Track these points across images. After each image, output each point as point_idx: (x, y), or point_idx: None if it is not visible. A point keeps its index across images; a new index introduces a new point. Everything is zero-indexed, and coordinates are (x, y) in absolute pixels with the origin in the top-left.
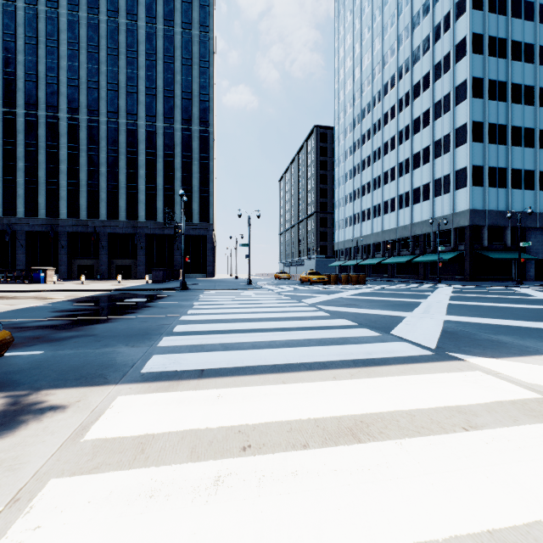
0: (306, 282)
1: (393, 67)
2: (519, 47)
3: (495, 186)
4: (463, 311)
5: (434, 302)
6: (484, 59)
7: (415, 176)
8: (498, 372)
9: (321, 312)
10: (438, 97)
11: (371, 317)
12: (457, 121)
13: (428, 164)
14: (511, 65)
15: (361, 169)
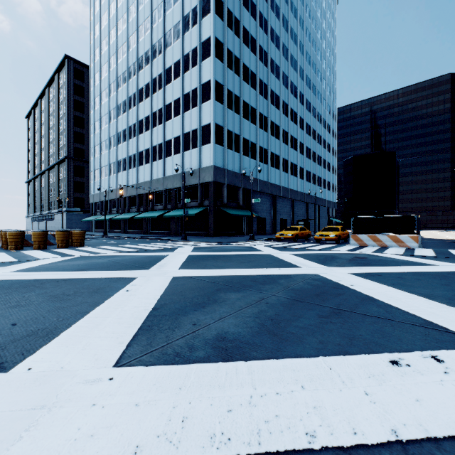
0: None
1: (147, 10)
2: (248, 35)
3: (232, 149)
4: None
5: None
6: (225, 27)
7: (167, 127)
8: None
9: None
10: (187, 50)
11: None
12: (203, 77)
13: (178, 116)
14: (242, 47)
15: (118, 114)
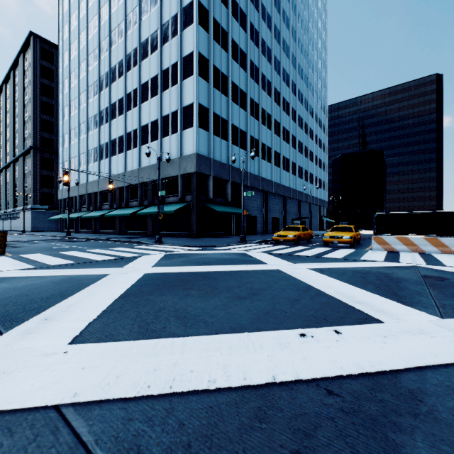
0: None
1: None
2: (237, 7)
3: (219, 135)
4: None
5: None
6: None
7: (143, 110)
8: None
9: None
10: (166, 18)
11: None
12: (185, 48)
13: (156, 97)
14: (231, 19)
15: (88, 98)
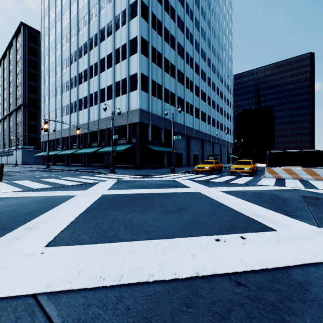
0: None
1: None
2: (168, 4)
3: (156, 96)
4: None
5: None
6: None
7: (102, 78)
8: None
9: None
10: (118, 12)
11: None
12: (131, 34)
13: (111, 68)
14: (164, 13)
15: (62, 69)
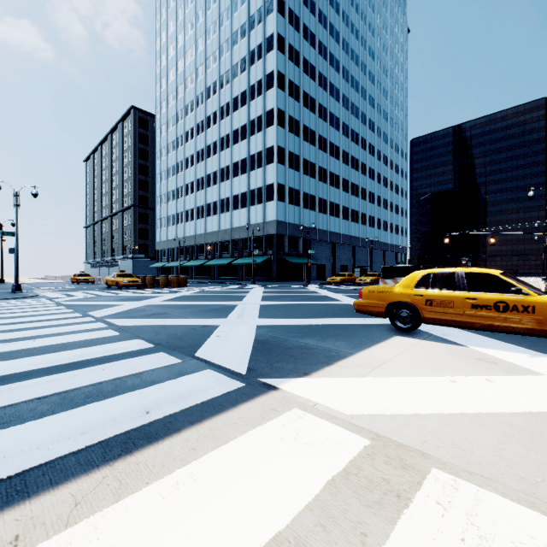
0: (116, 287)
1: (215, 74)
2: (307, 97)
3: (293, 203)
4: (273, 312)
5: (249, 304)
6: (286, 97)
7: (234, 183)
8: (315, 400)
9: (107, 331)
10: (253, 116)
11: (177, 331)
12: (267, 142)
13: (245, 174)
14: (302, 110)
15: (185, 167)
